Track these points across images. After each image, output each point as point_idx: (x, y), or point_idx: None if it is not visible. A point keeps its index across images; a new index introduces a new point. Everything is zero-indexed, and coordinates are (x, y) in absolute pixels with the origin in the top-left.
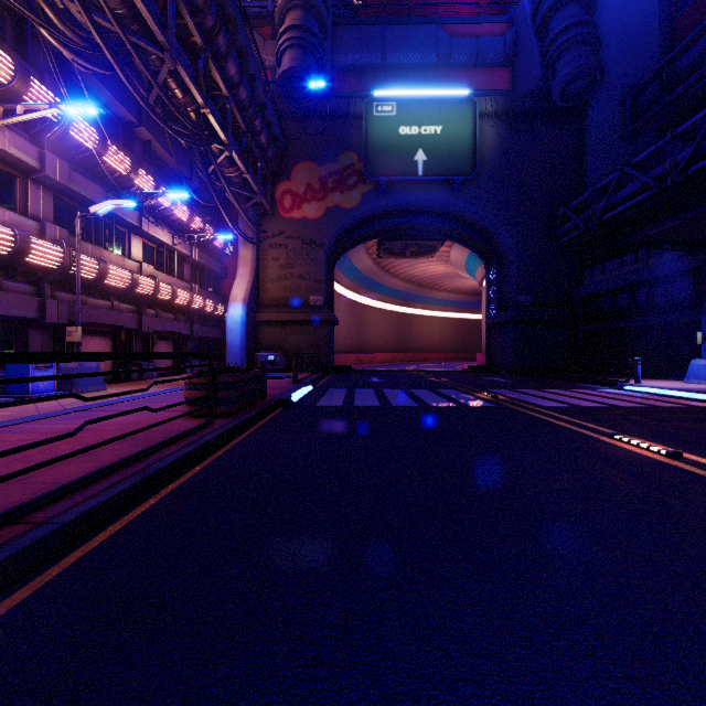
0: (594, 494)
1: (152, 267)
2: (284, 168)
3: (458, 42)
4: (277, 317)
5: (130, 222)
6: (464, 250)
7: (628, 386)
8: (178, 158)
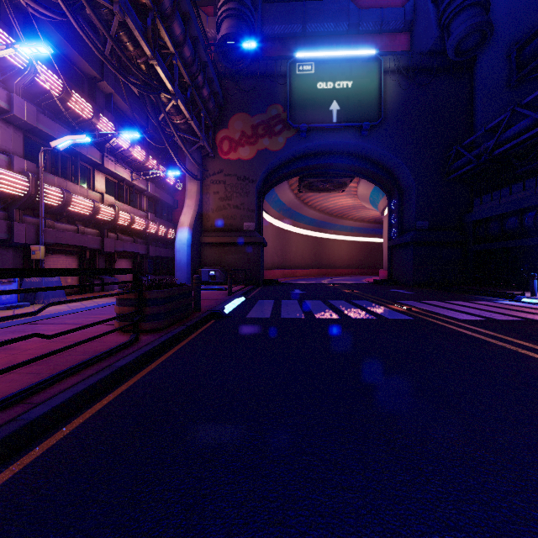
0: None
1: (113, 198)
2: (222, 118)
3: (365, 12)
4: (217, 239)
5: (93, 160)
6: (370, 185)
7: (525, 299)
8: (136, 109)
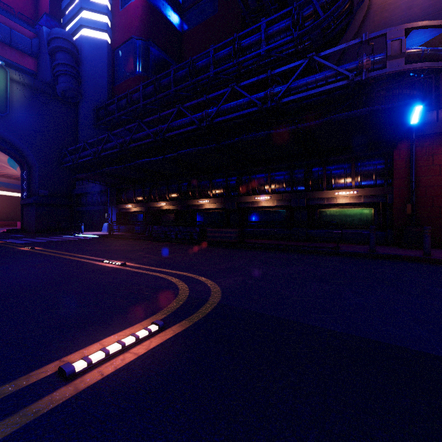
0: None
1: None
2: None
3: None
4: None
5: None
6: (5, 154)
7: (76, 234)
8: None
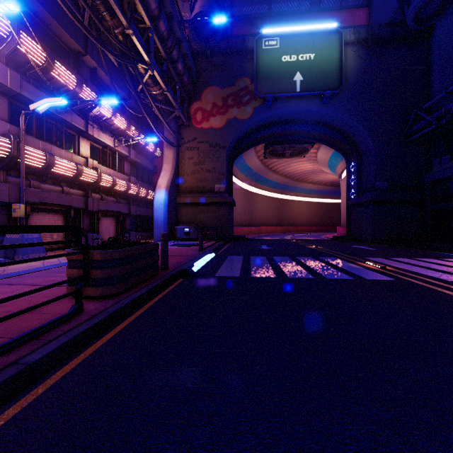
0: None
1: (96, 162)
2: (196, 92)
3: None
4: (191, 200)
5: (78, 127)
6: (329, 151)
7: None
8: (118, 83)
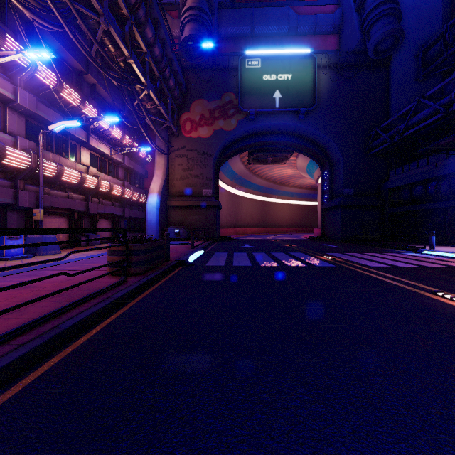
0: (450, 355)
1: (96, 169)
2: (185, 103)
3: (302, 18)
4: (181, 203)
5: (80, 138)
6: (306, 159)
7: (425, 251)
8: (114, 96)
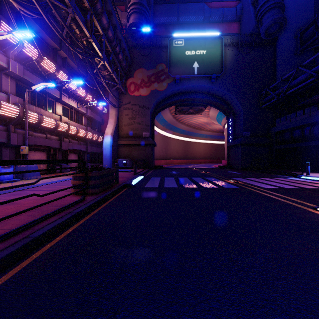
0: None
1: (67, 118)
2: (130, 71)
3: (214, 10)
4: (127, 142)
5: (55, 96)
6: (216, 111)
7: (303, 176)
8: (80, 66)
